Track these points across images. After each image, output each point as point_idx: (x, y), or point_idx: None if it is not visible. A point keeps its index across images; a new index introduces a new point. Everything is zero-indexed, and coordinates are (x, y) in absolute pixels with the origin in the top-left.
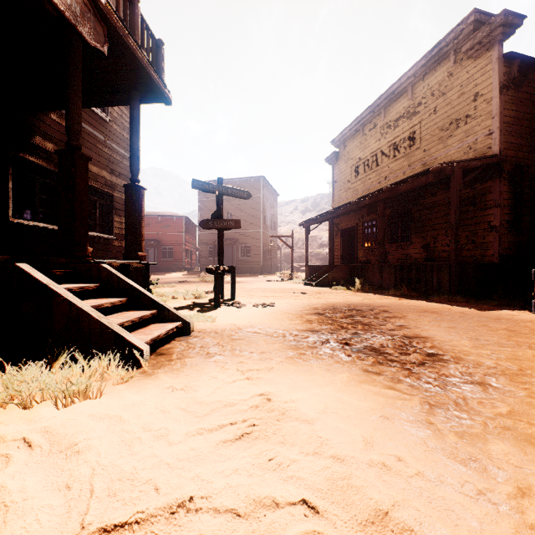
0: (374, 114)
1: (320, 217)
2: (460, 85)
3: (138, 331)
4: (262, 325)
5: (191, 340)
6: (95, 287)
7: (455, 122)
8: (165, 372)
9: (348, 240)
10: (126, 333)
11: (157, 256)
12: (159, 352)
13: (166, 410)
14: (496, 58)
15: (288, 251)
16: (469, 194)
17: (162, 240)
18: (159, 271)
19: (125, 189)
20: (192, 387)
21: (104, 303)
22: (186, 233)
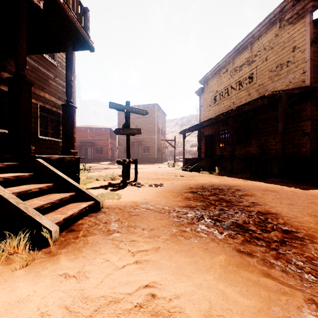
0: (226, 63)
1: (192, 128)
2: (283, 42)
3: (57, 210)
4: (153, 202)
5: (99, 216)
6: (29, 176)
7: (279, 66)
8: (67, 252)
9: (209, 142)
10: (39, 216)
11: (93, 152)
12: (71, 228)
13: (47, 312)
14: (308, 23)
15: (172, 149)
16: (289, 112)
17: (96, 142)
18: (94, 161)
19: (62, 107)
20: (85, 273)
21: (31, 189)
22: (110, 138)
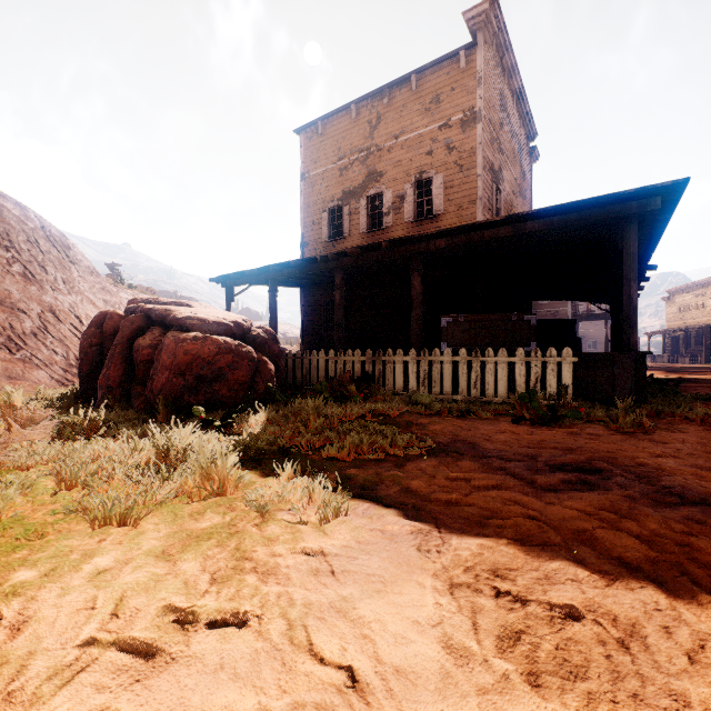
0: (687, 288)
1: (657, 333)
2: None
3: None
4: None
5: None
6: None
7: None
8: None
9: (676, 341)
10: None
11: None
12: None
13: None
14: None
15: None
16: None
17: None
18: None
19: None
20: None
21: None
22: None
